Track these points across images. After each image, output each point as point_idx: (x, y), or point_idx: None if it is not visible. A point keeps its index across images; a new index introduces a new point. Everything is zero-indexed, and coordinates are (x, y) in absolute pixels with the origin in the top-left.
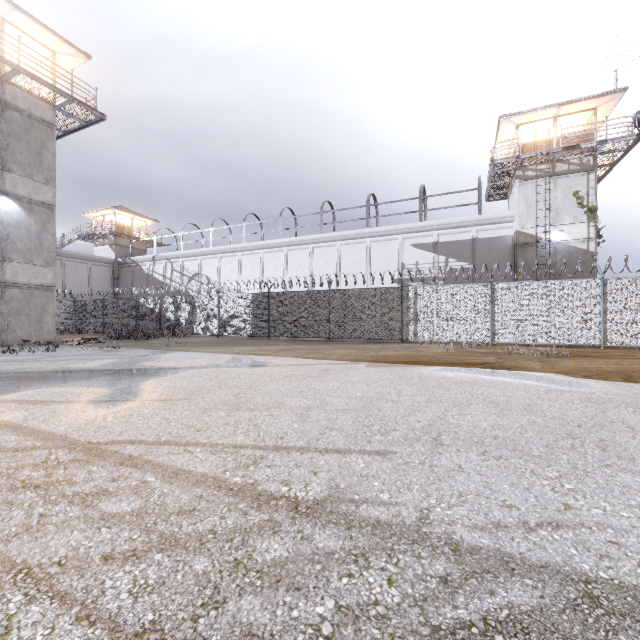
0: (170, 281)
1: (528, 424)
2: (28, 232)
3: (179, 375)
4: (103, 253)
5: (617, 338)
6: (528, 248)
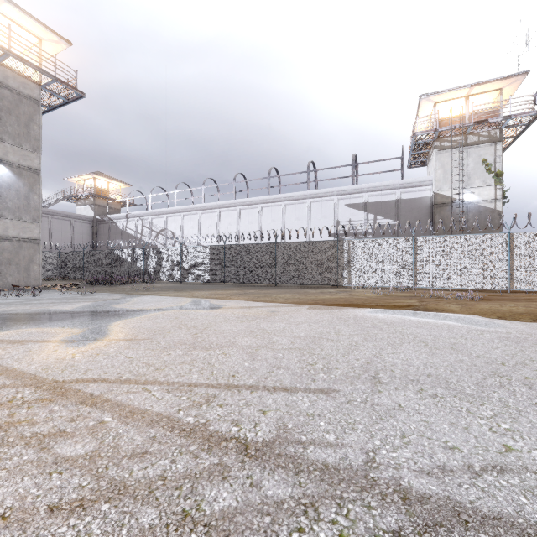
0: (141, 235)
1: (456, 362)
2: (17, 193)
3: (144, 316)
4: (84, 212)
5: (521, 284)
6: (444, 207)
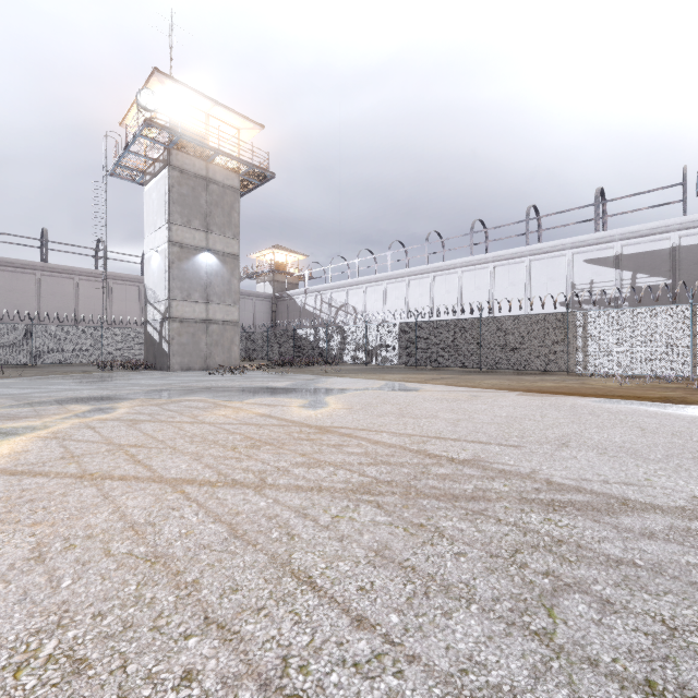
0: (320, 312)
1: (663, 443)
2: (222, 279)
3: (349, 394)
4: (264, 289)
5: None
6: None
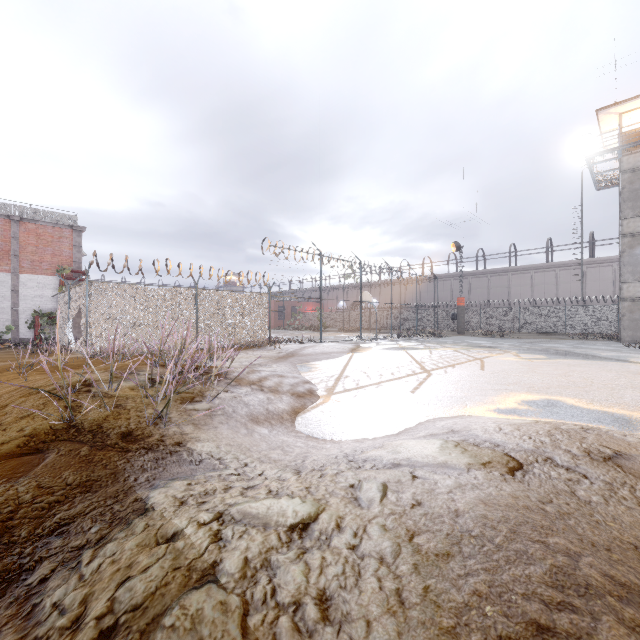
0: None
1: (529, 383)
2: None
3: (596, 361)
4: None
5: None
6: None
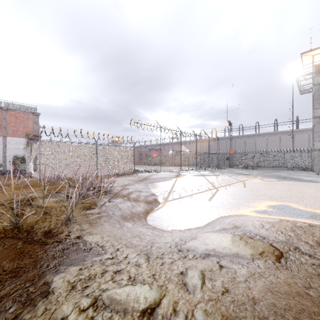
0: None
1: (271, 195)
2: None
3: (303, 182)
4: None
5: None
6: None
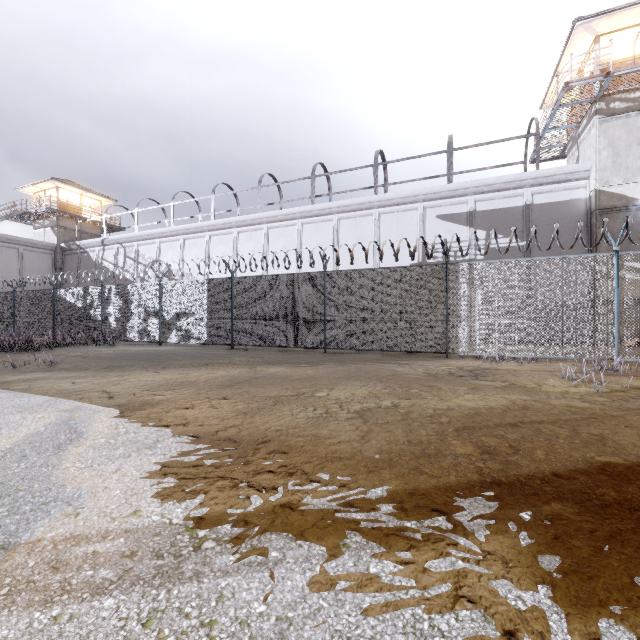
0: (122, 271)
1: None
2: None
3: None
4: (43, 237)
5: None
6: (614, 214)
